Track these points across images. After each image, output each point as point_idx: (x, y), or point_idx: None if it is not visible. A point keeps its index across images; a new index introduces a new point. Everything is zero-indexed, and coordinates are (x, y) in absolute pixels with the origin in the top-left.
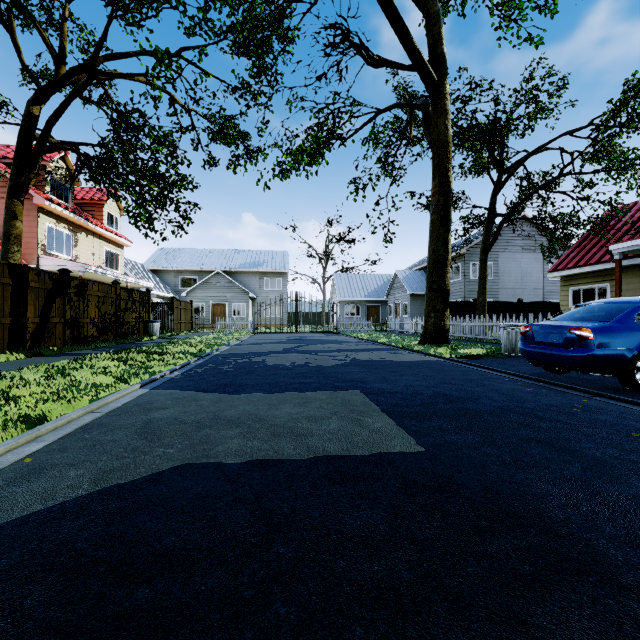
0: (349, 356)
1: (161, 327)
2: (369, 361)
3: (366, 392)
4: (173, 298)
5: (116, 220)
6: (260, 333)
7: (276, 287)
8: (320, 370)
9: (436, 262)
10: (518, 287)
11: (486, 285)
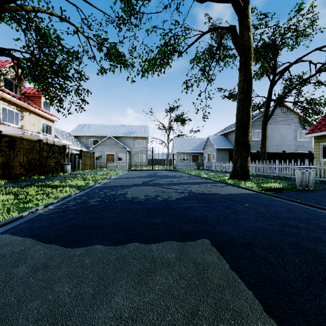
0: (186, 189)
1: (73, 167)
2: (202, 194)
3: (217, 245)
4: (81, 150)
5: (49, 106)
6: (132, 170)
7: (142, 145)
8: (166, 205)
9: (242, 126)
10: (279, 144)
11: (266, 142)
